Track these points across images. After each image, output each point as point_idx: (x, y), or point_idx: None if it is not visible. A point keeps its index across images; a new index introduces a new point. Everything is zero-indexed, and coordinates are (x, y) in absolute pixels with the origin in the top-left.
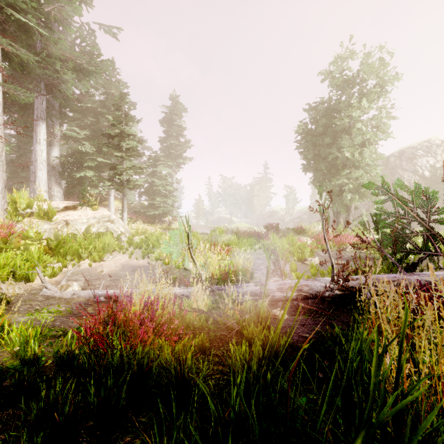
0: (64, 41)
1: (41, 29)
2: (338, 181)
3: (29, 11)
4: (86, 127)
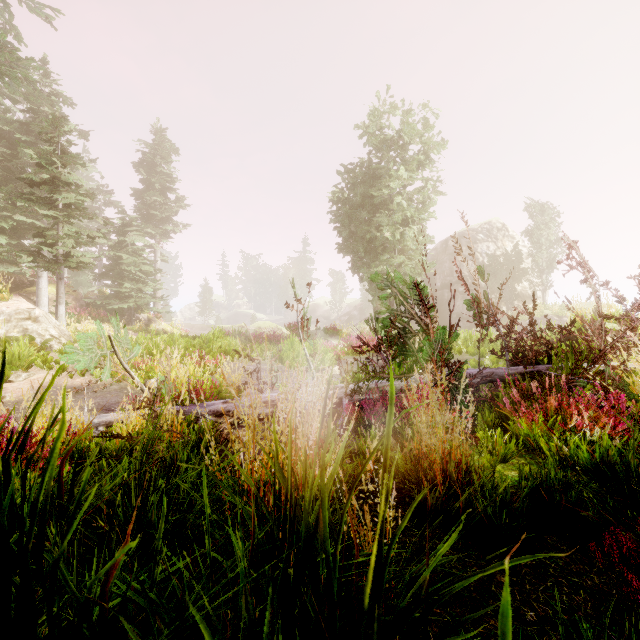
0: None
1: None
2: (378, 268)
3: None
4: None
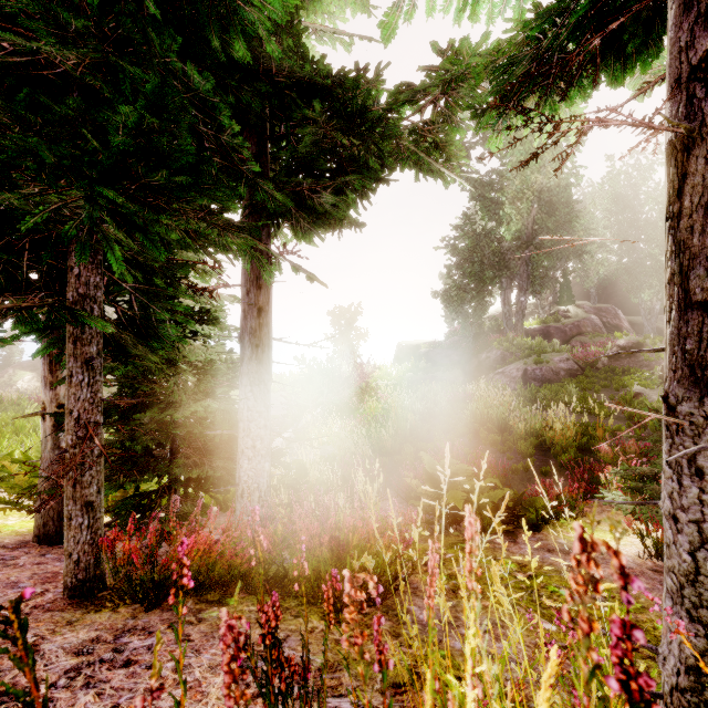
0: None
1: None
2: None
3: None
4: None
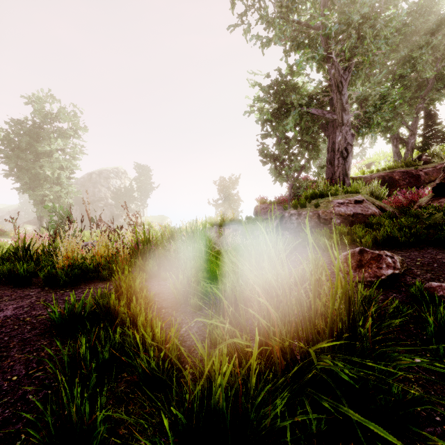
0: None
1: None
2: (41, 192)
3: None
4: None
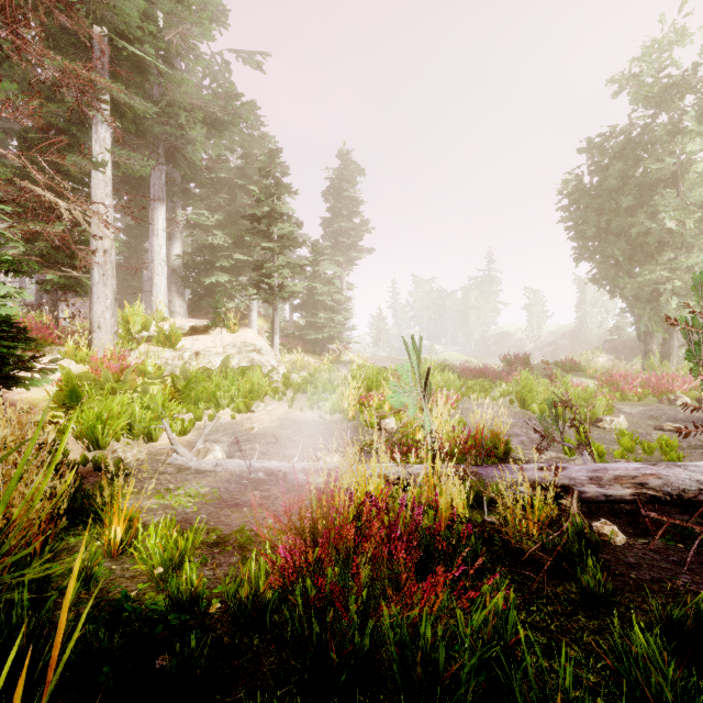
0: (190, 80)
1: (161, 65)
2: (650, 275)
3: (146, 40)
4: (218, 210)
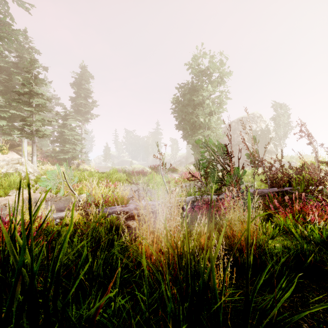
0: None
1: None
2: (197, 137)
3: None
4: None
